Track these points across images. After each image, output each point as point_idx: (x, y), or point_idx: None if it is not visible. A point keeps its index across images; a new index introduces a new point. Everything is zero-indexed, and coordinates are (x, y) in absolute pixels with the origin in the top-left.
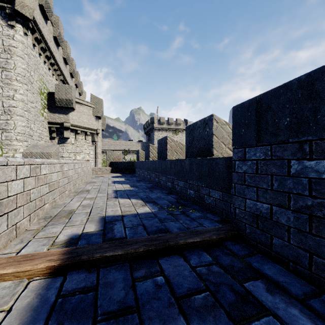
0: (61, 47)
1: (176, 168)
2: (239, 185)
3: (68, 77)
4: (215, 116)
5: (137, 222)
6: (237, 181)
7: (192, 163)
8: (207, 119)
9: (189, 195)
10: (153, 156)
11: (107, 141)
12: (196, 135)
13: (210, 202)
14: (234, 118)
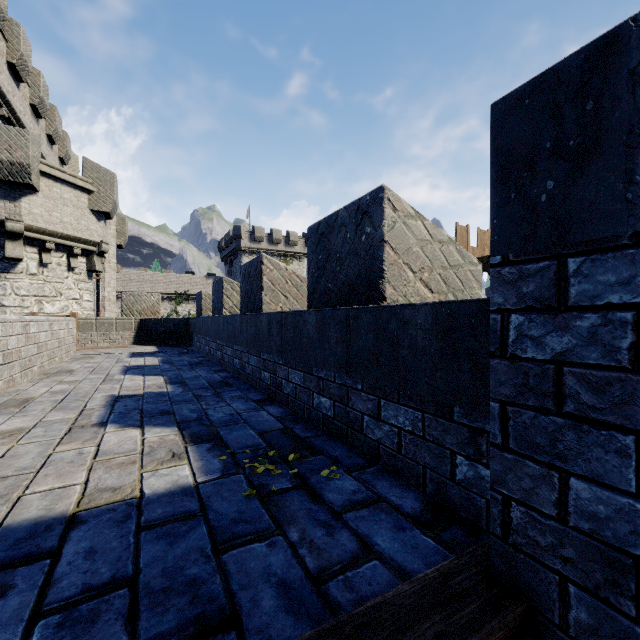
0: (3, 37)
1: (284, 334)
2: (527, 410)
3: (25, 115)
4: (390, 191)
5: (120, 554)
6: (519, 395)
7: (325, 321)
8: (367, 201)
9: (317, 410)
10: (232, 304)
11: (135, 274)
12: (335, 248)
13: (383, 439)
14: (500, 145)
